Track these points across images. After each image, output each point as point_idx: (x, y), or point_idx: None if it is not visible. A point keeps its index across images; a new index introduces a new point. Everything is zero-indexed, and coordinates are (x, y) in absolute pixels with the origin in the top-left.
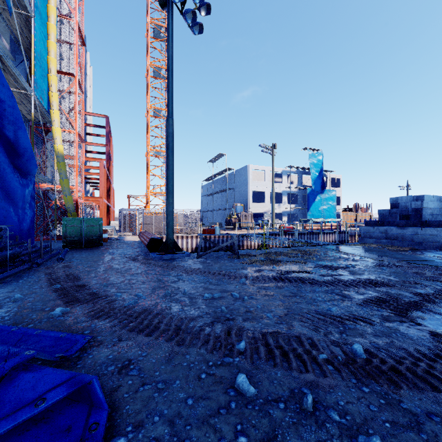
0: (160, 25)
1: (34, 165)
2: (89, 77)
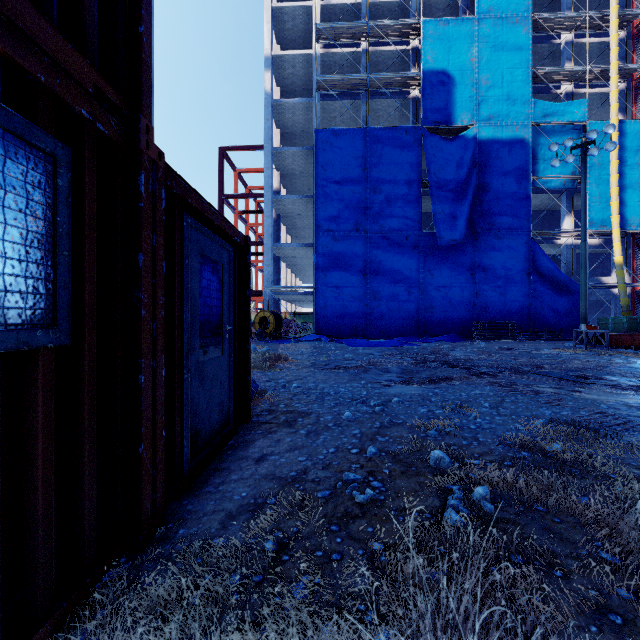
0: None
1: (569, 284)
2: None
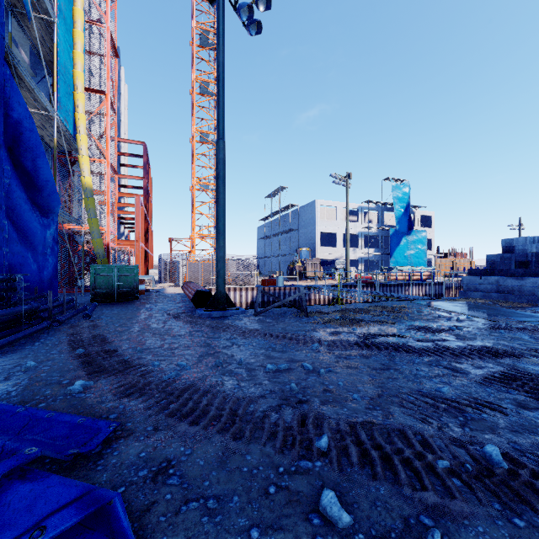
0: (208, 30)
1: (56, 201)
2: (123, 96)
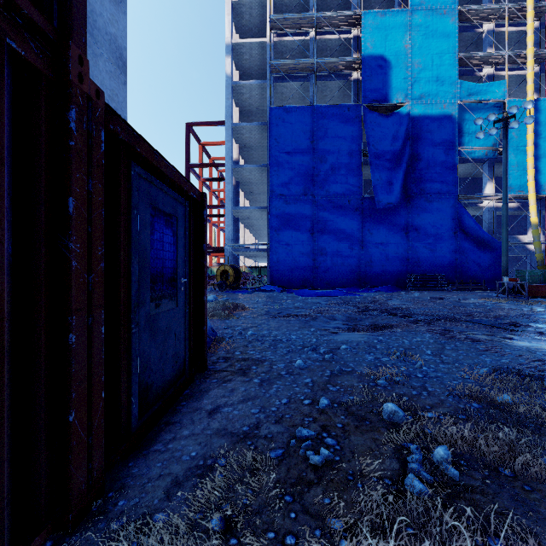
0: None
1: (491, 242)
2: None
